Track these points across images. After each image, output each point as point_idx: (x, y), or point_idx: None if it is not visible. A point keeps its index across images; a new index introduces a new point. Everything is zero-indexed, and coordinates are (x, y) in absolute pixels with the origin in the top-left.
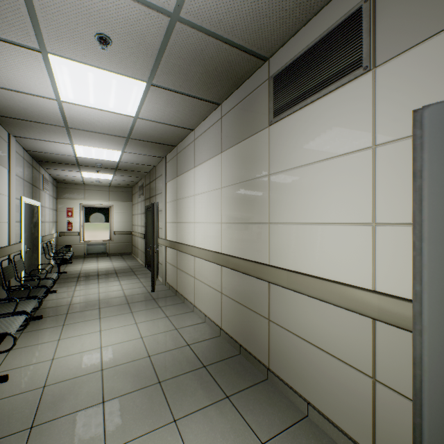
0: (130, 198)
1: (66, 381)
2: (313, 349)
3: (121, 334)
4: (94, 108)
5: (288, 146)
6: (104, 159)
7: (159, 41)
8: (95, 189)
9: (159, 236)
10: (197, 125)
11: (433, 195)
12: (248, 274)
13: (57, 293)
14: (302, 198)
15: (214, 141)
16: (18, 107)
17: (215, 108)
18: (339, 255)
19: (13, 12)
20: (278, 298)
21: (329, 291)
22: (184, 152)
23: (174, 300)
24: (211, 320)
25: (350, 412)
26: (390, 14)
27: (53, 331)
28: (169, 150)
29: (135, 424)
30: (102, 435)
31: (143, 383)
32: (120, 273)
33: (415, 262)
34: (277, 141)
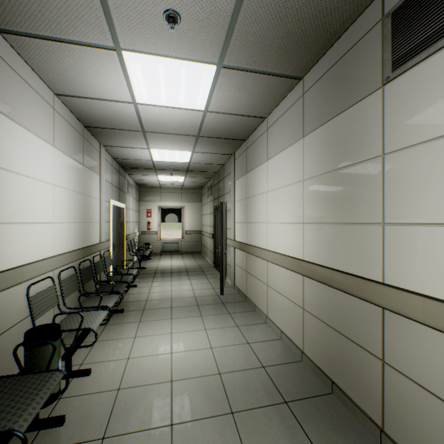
0: (199, 198)
1: (137, 388)
2: None
3: (190, 340)
4: (166, 107)
5: (424, 107)
6: (176, 161)
7: (232, 3)
8: (169, 192)
9: (227, 236)
10: (270, 111)
11: None
12: (345, 291)
13: (137, 288)
14: None
15: (292, 125)
16: (103, 116)
17: (294, 85)
18: None
19: (88, 7)
20: (401, 334)
21: None
22: (255, 145)
23: (244, 307)
24: (288, 338)
25: None
26: None
27: (131, 327)
28: (238, 145)
29: None
30: None
31: (213, 409)
32: (190, 272)
33: None
34: (398, 103)
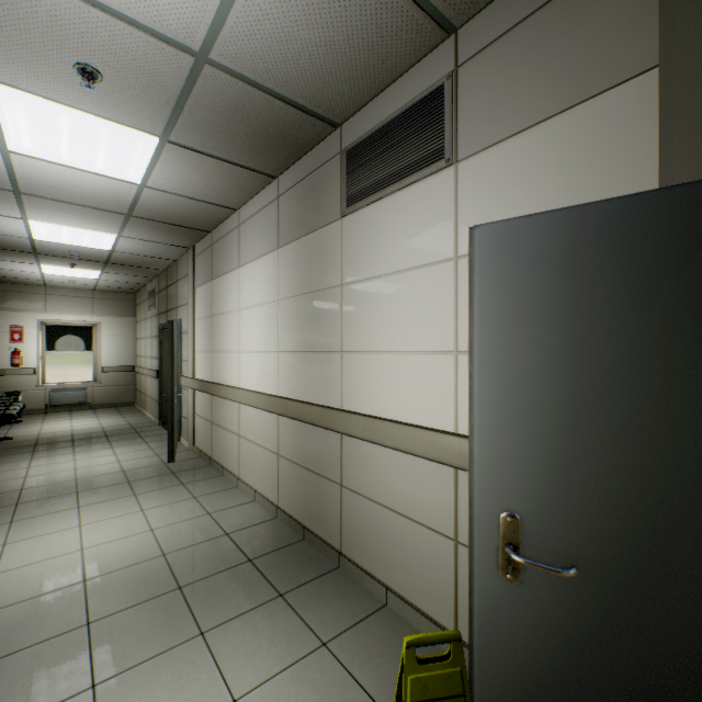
0: (131, 310)
1: (22, 603)
2: (394, 517)
3: (116, 528)
4: (69, 166)
5: (365, 248)
6: (85, 245)
7: (180, 86)
8: (66, 295)
9: (182, 373)
10: (243, 203)
11: (482, 321)
12: (314, 424)
13: None
14: (381, 318)
15: (267, 230)
16: None
17: (269, 182)
18: (421, 392)
19: None
20: (353, 454)
21: (410, 438)
22: (224, 242)
23: (207, 473)
24: (263, 496)
25: (433, 588)
26: (471, 101)
27: None
28: (199, 237)
29: (141, 646)
30: (87, 666)
31: (153, 591)
32: (114, 436)
33: (471, 393)
34: (351, 239)
